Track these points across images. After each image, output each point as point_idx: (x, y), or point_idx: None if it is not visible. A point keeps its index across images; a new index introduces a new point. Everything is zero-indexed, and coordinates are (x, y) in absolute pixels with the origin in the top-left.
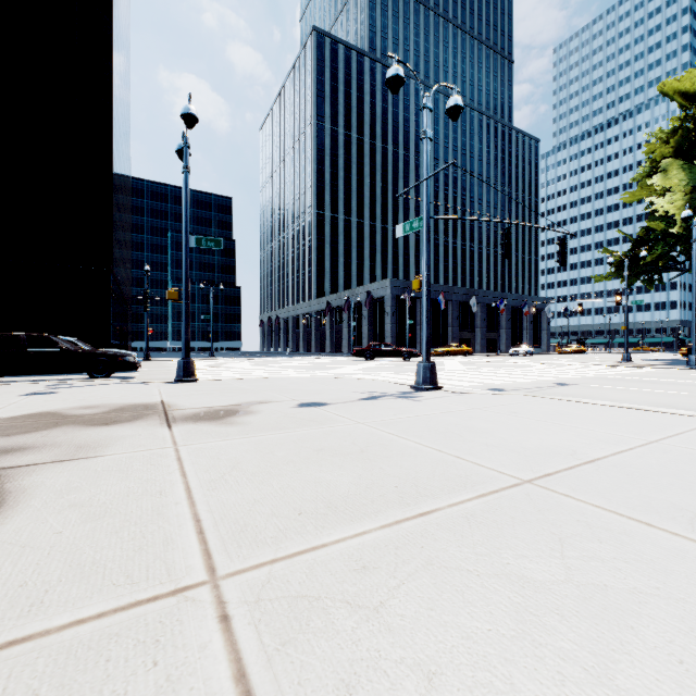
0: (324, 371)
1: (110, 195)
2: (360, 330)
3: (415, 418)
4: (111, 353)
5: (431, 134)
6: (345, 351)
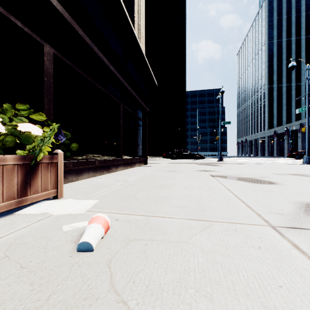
0: (268, 161)
1: (185, 104)
2: (296, 144)
3: (286, 165)
4: (199, 154)
5: (309, 78)
6: (286, 156)
